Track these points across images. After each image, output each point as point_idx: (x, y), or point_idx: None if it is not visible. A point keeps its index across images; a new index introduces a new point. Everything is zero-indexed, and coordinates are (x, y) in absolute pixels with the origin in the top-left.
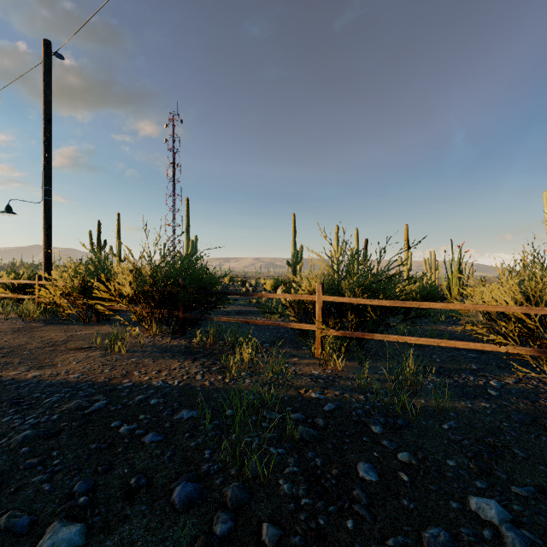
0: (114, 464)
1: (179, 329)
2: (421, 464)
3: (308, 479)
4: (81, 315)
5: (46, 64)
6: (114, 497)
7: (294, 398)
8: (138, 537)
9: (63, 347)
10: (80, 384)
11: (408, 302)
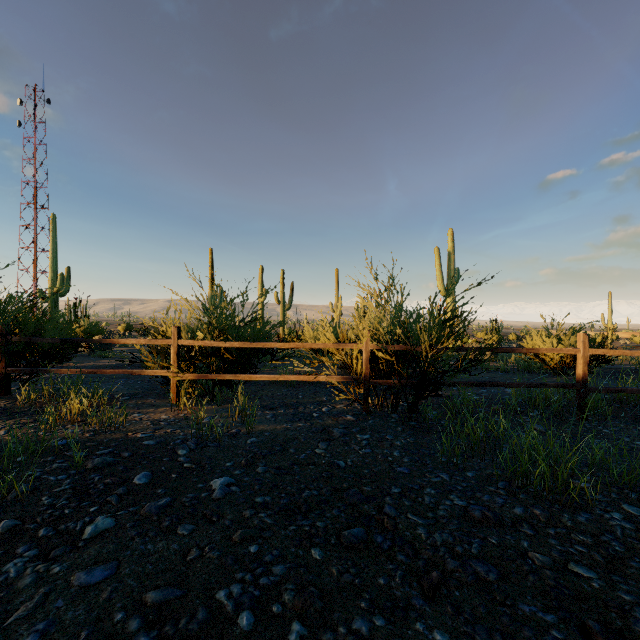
0: None
1: None
2: (199, 467)
3: (77, 492)
4: None
5: None
6: None
7: (115, 439)
8: None
9: None
10: None
11: (255, 343)
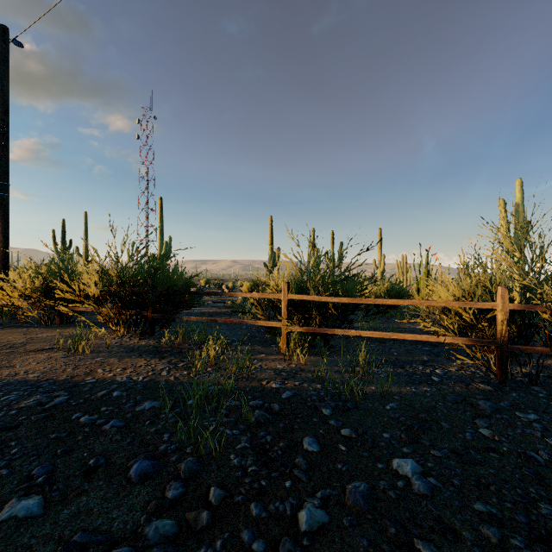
0: (74, 450)
1: (148, 329)
2: (360, 437)
3: (257, 453)
4: (43, 318)
5: (3, 51)
6: (73, 476)
7: (255, 389)
8: (95, 505)
9: (22, 349)
10: (40, 382)
11: (365, 299)
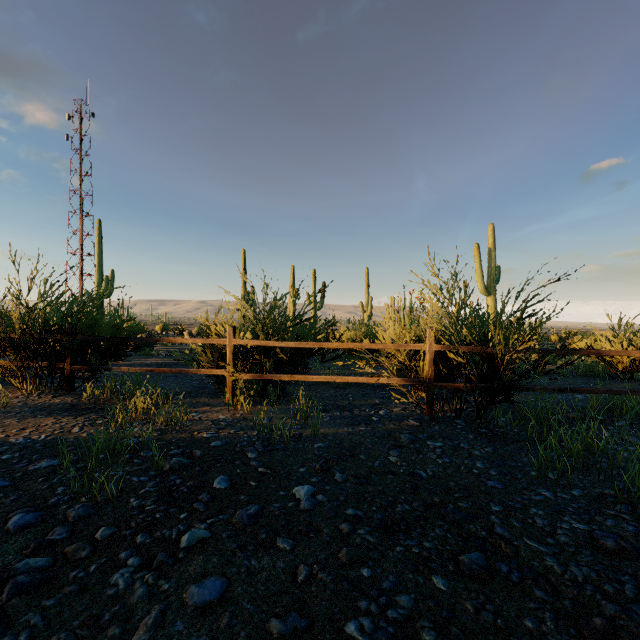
0: None
1: (66, 384)
2: (275, 473)
3: (161, 495)
4: None
5: None
6: None
7: (183, 439)
8: None
9: None
10: None
11: (311, 343)
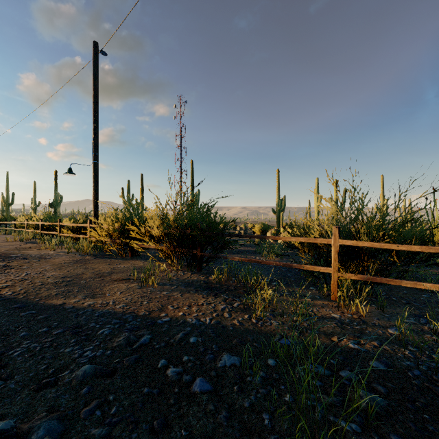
0: (169, 420)
1: (197, 266)
2: None
3: None
4: (119, 251)
5: (95, 60)
6: None
7: (331, 348)
8: None
9: (109, 278)
10: (126, 315)
11: None
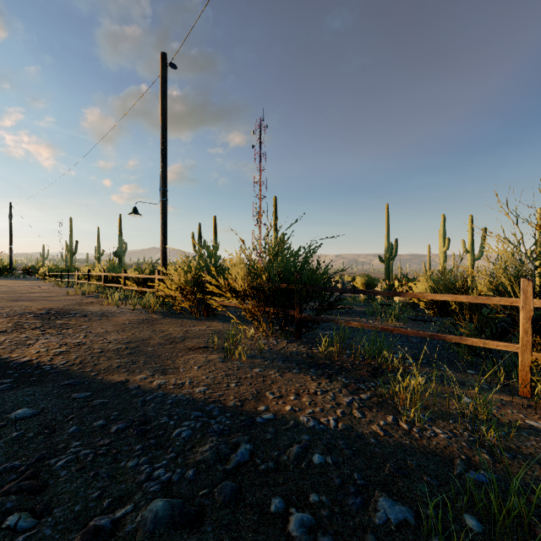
0: None
1: (295, 332)
2: None
3: None
4: (192, 309)
5: (163, 75)
6: None
7: None
8: None
9: (182, 345)
10: (209, 405)
11: None
